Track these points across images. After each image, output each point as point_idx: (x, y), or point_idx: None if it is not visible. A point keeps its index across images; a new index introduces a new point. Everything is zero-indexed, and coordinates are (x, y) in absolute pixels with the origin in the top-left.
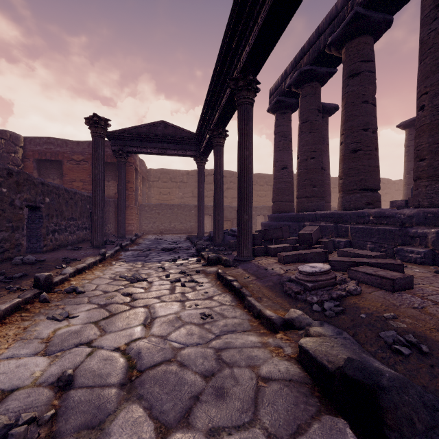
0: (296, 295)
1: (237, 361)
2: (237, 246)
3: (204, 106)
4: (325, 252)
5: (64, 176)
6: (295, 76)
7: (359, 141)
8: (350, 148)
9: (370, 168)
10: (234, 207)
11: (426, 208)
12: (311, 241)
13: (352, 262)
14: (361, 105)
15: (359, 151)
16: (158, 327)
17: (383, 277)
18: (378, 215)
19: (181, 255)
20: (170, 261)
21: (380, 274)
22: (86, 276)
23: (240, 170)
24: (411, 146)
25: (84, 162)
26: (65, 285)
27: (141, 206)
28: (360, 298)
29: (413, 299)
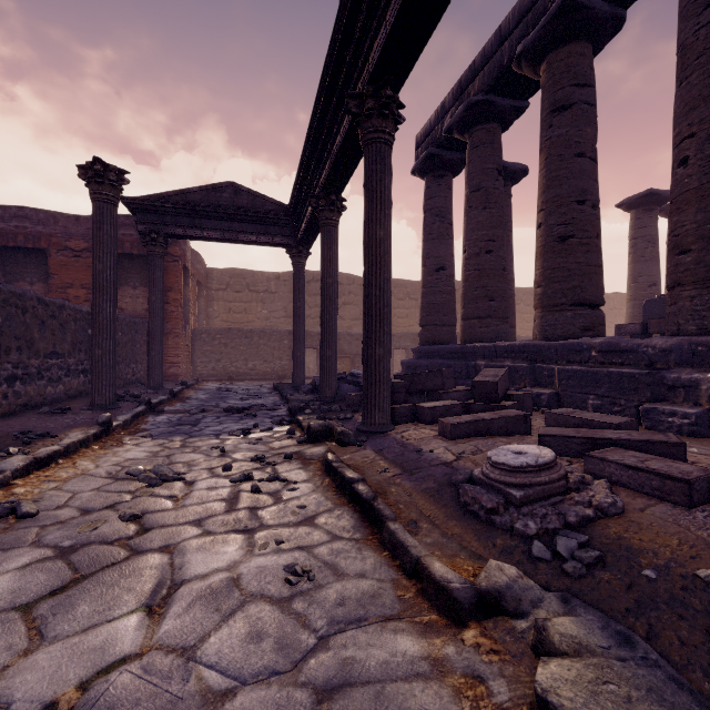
0: (490, 515)
1: None
2: (363, 405)
3: (304, 154)
4: (525, 417)
5: (52, 278)
6: (461, 112)
7: (570, 222)
8: (554, 233)
9: (589, 268)
10: (355, 335)
11: (694, 337)
12: (495, 396)
13: (586, 438)
14: (574, 160)
15: (571, 239)
16: (179, 616)
17: (665, 476)
18: (607, 347)
19: (260, 421)
20: (237, 434)
21: (655, 467)
22: (56, 473)
23: (368, 265)
24: (640, 238)
25: (89, 253)
26: None
27: (195, 333)
28: (627, 524)
29: None
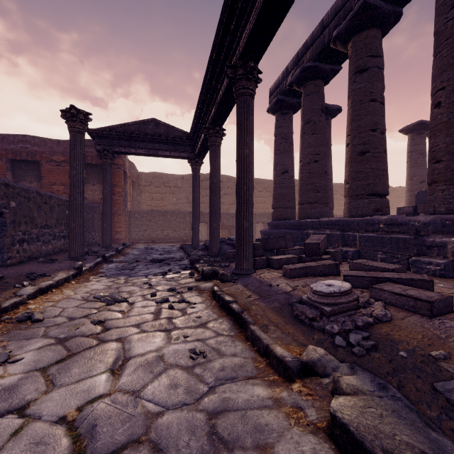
0: (311, 322)
1: (240, 436)
2: (236, 258)
3: (199, 101)
4: (336, 265)
5: (43, 179)
6: (298, 73)
7: (366, 142)
8: (357, 150)
9: (379, 171)
10: (231, 214)
11: (444, 215)
12: (318, 252)
13: (372, 277)
14: (369, 103)
15: (367, 154)
16: (130, 375)
17: (417, 299)
18: (390, 222)
19: (172, 267)
20: (159, 275)
21: (412, 294)
22: (52, 297)
23: (239, 171)
24: (414, 151)
25: (66, 163)
26: (19, 310)
27: (131, 213)
28: (392, 327)
29: None
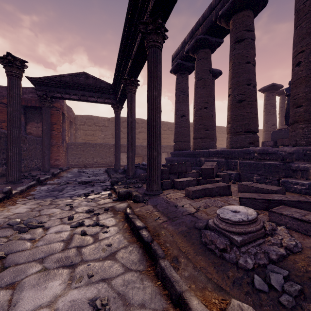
0: (222, 253)
1: None
2: (147, 181)
3: (118, 57)
4: (228, 186)
5: None
6: (193, 43)
7: (243, 93)
8: (236, 99)
9: (252, 115)
10: (144, 146)
11: (305, 146)
12: (212, 175)
13: (265, 199)
14: (245, 65)
15: (244, 101)
16: None
17: None
18: (262, 152)
19: (95, 188)
20: (82, 196)
21: None
22: None
23: (149, 109)
24: (268, 104)
25: None
26: None
27: (68, 145)
28: (307, 260)
29: None
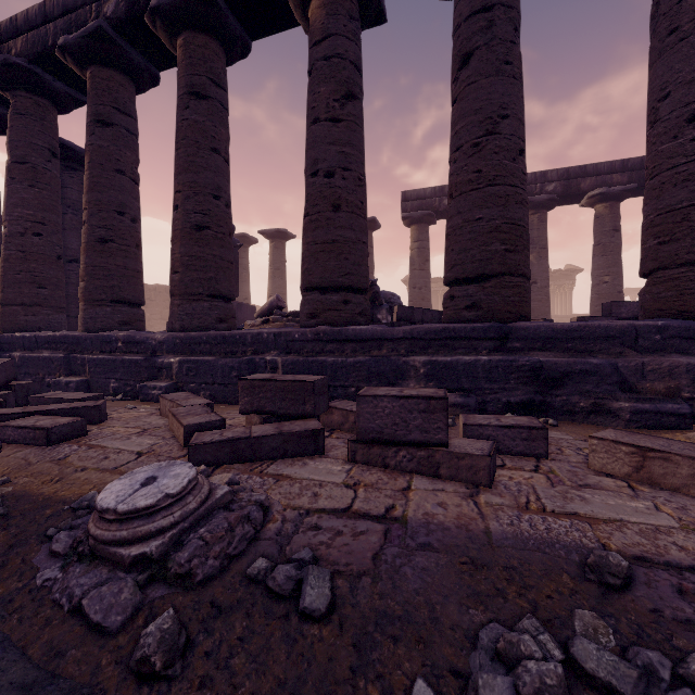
0: None
1: None
2: None
3: None
4: None
5: None
6: None
7: (110, 227)
8: (96, 234)
9: (128, 271)
10: None
11: (177, 333)
12: None
13: (25, 413)
14: (115, 174)
15: (111, 243)
16: None
17: (37, 428)
18: (129, 339)
19: None
20: None
21: (40, 424)
22: None
23: None
24: None
25: None
26: None
27: None
28: None
29: (67, 449)
